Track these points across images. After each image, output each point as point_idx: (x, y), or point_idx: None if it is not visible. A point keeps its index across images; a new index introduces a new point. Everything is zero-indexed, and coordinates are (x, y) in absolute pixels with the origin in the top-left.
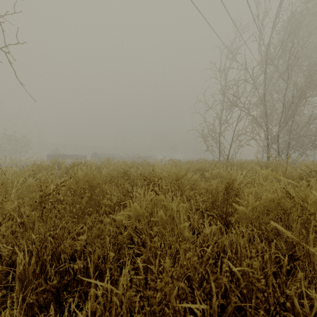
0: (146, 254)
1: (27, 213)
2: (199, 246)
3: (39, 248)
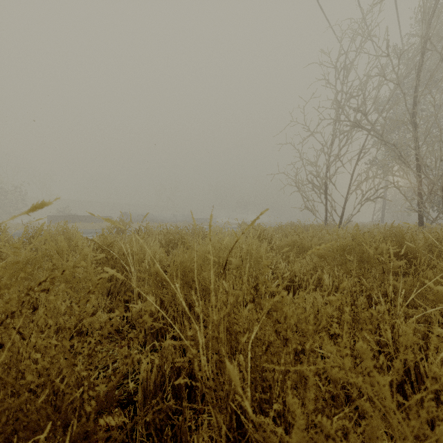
0: None
1: None
2: None
3: None
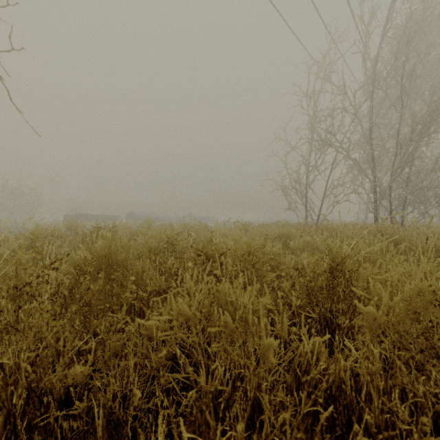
0: (198, 405)
1: (10, 308)
2: (292, 374)
3: (3, 386)
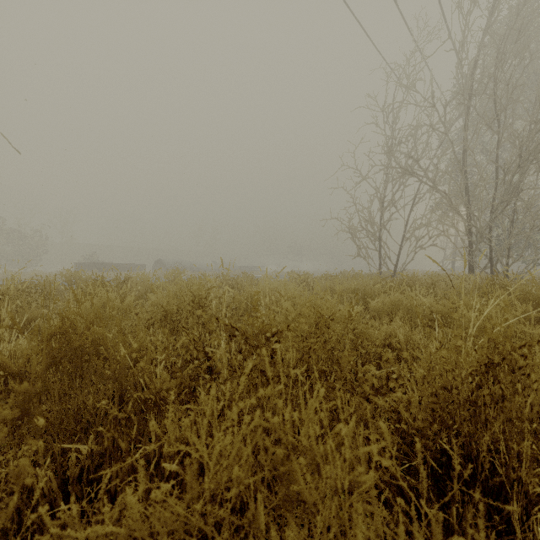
0: None
1: None
2: None
3: None
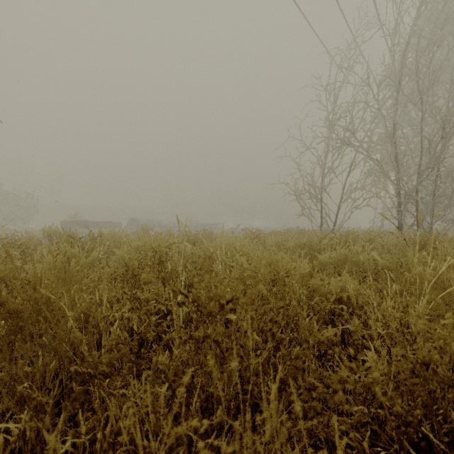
0: None
1: None
2: None
3: None
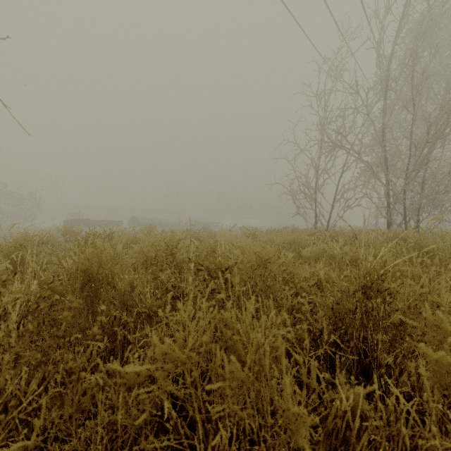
0: None
1: None
2: (325, 441)
3: None
